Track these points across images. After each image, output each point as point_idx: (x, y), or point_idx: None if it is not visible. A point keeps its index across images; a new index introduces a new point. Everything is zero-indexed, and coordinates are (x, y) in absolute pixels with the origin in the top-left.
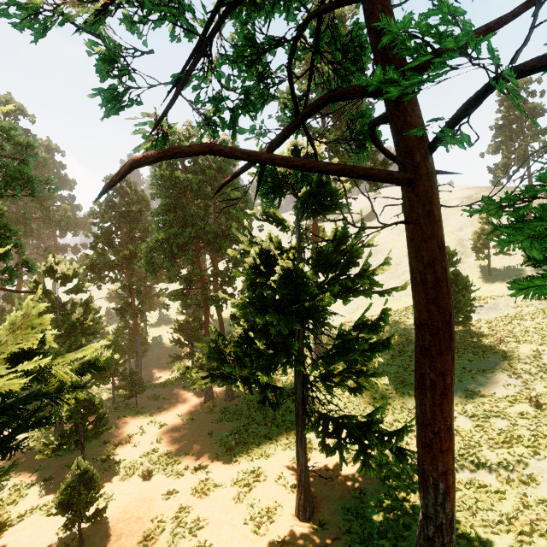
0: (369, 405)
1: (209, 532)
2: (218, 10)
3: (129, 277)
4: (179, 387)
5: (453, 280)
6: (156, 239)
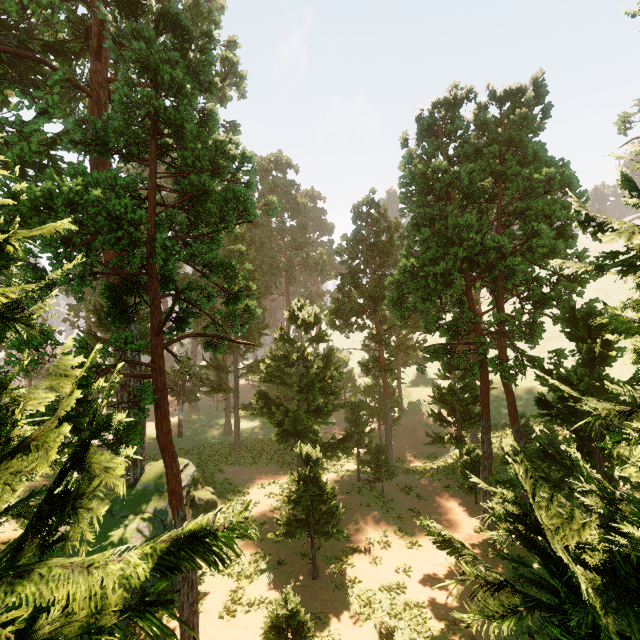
0: None
1: None
2: None
3: (377, 324)
4: (439, 484)
5: None
6: (403, 268)
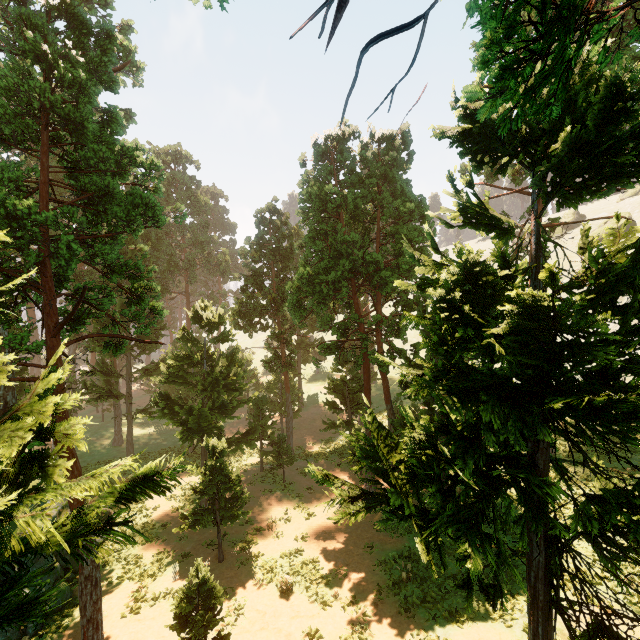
0: None
1: None
2: None
3: (279, 324)
4: (333, 463)
5: None
6: (301, 276)
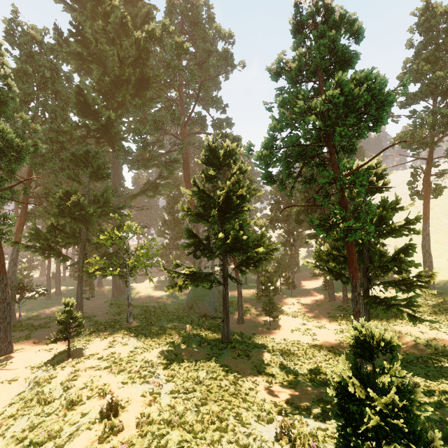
0: None
1: (318, 337)
2: (301, 168)
3: (288, 226)
4: (315, 292)
5: None
6: (300, 207)
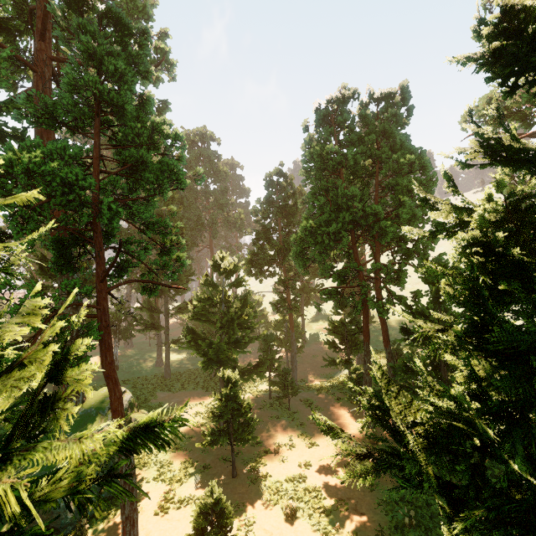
0: None
1: None
2: None
3: (285, 271)
4: (333, 397)
5: None
6: (304, 228)
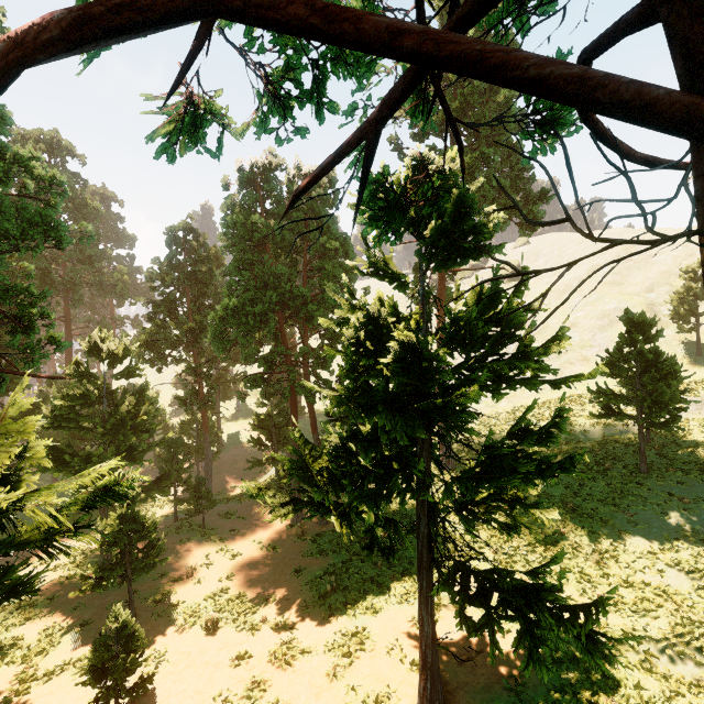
0: (524, 543)
1: None
2: None
3: (196, 357)
4: (258, 502)
5: (650, 362)
6: (226, 306)
